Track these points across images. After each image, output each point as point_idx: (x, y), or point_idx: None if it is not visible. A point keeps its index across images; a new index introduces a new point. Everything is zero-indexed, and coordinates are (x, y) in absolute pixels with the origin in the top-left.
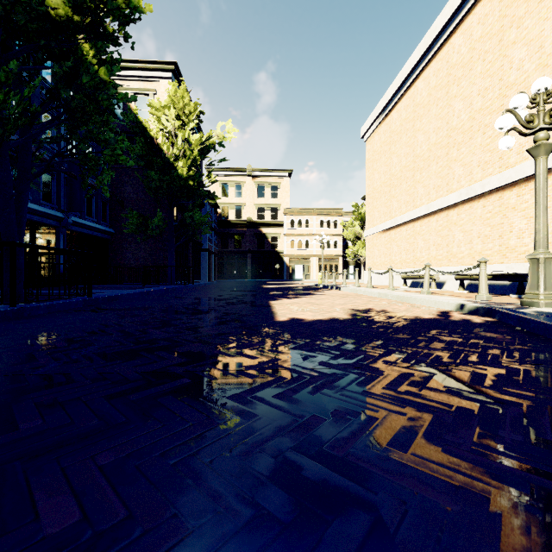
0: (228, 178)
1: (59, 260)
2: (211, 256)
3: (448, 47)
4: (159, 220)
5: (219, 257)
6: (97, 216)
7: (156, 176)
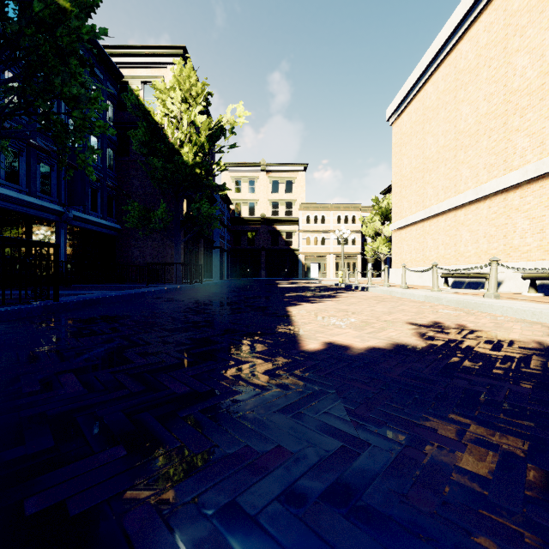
0: (242, 173)
1: (3, 252)
2: (224, 254)
3: None
4: (162, 212)
5: (232, 255)
6: (102, 211)
7: (159, 163)
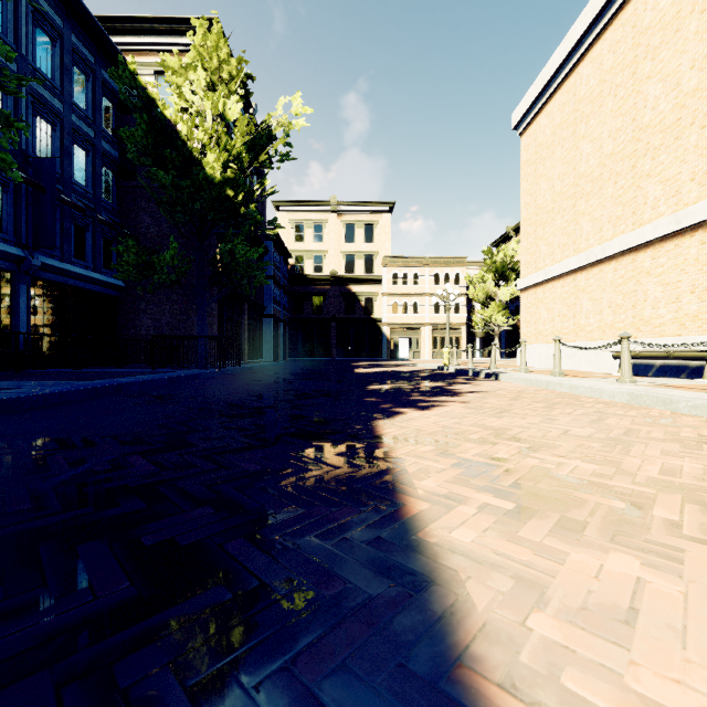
0: (304, 215)
1: None
2: (279, 325)
3: None
4: (173, 256)
5: (291, 327)
6: (93, 259)
7: (168, 179)
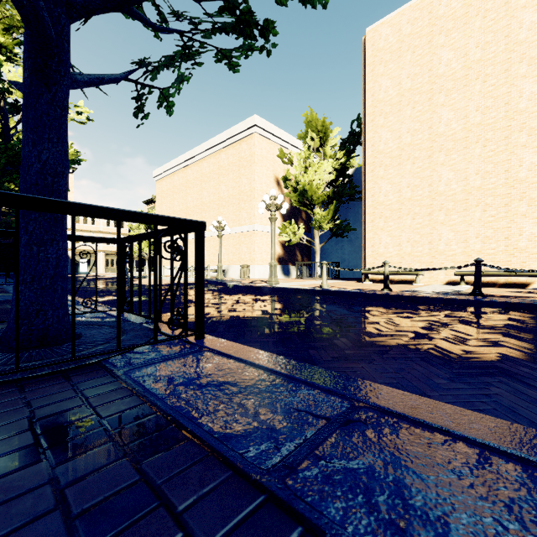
0: None
1: None
2: None
3: (201, 163)
4: None
5: None
6: None
7: None
